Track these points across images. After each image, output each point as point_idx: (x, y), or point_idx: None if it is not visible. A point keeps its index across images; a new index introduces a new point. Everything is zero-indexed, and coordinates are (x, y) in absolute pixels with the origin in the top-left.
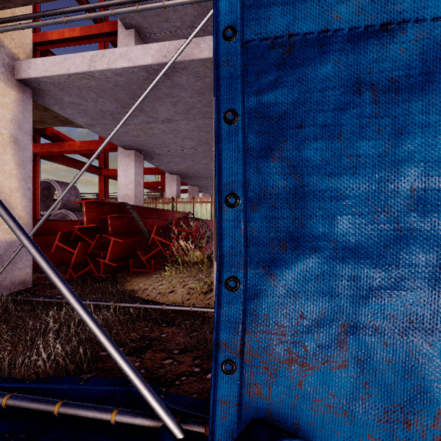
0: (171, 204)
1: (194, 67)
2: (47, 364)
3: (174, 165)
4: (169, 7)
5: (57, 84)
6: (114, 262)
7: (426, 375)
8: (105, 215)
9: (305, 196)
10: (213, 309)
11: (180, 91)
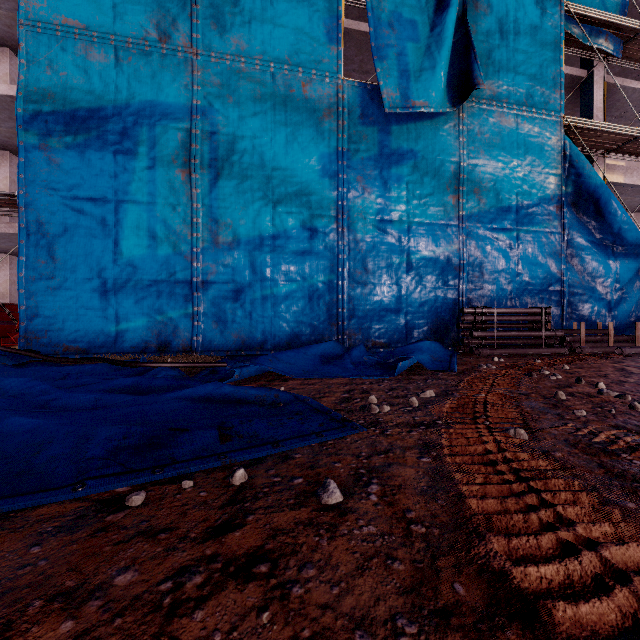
0: None
1: None
2: None
3: None
4: None
5: None
6: None
7: (61, 338)
8: None
9: (39, 307)
10: None
11: None
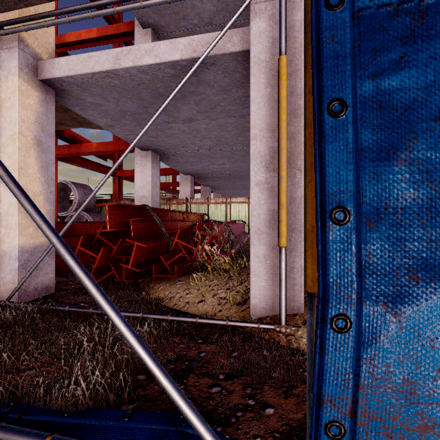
0: (185, 205)
1: (224, 62)
2: (86, 394)
3: (189, 166)
4: (188, 4)
5: (80, 84)
6: (137, 267)
7: None
8: (127, 218)
9: None
10: (251, 324)
11: (206, 88)
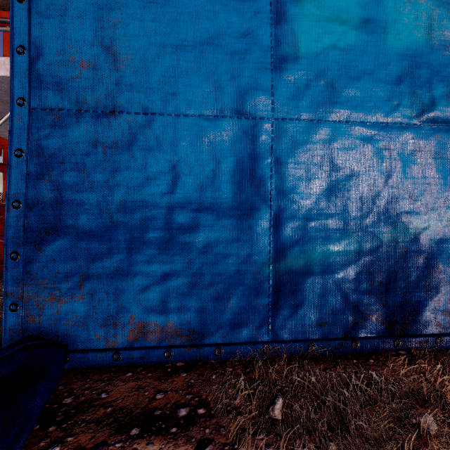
0: None
1: None
2: None
3: None
4: None
5: None
6: None
7: (130, 298)
8: None
9: (66, 203)
10: None
11: None
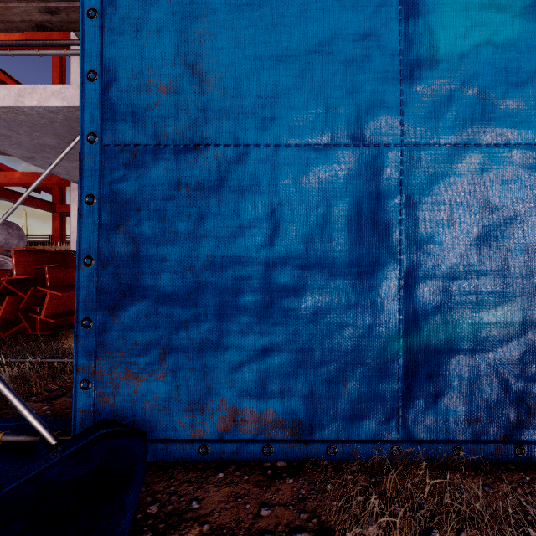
0: None
1: None
2: None
3: None
4: None
5: None
6: (52, 317)
7: (218, 377)
8: (44, 265)
9: (143, 259)
10: None
11: None
